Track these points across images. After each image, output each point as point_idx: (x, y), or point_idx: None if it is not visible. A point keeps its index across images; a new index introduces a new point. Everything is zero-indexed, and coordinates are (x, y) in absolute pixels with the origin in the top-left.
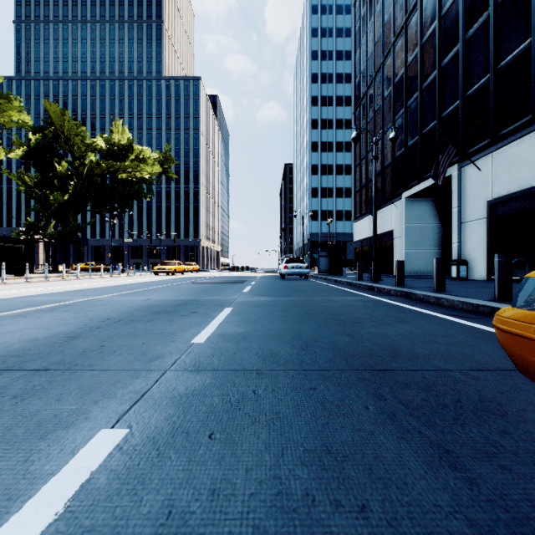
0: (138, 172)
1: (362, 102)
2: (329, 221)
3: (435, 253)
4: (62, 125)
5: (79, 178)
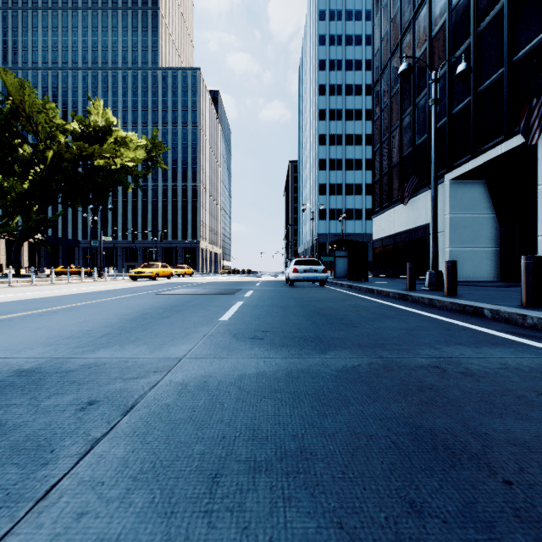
0: (118, 158)
1: (383, 74)
2: (342, 218)
3: (488, 252)
4: (22, 99)
5: (45, 164)
